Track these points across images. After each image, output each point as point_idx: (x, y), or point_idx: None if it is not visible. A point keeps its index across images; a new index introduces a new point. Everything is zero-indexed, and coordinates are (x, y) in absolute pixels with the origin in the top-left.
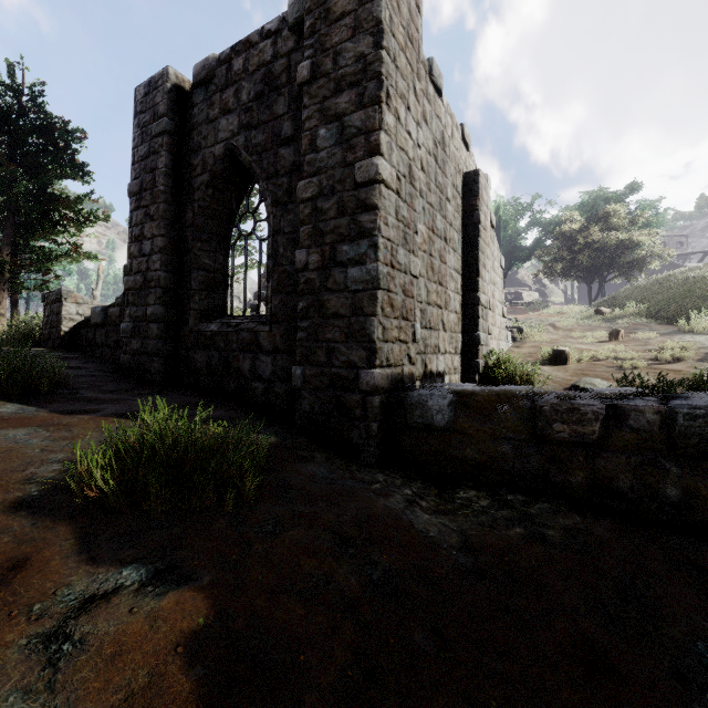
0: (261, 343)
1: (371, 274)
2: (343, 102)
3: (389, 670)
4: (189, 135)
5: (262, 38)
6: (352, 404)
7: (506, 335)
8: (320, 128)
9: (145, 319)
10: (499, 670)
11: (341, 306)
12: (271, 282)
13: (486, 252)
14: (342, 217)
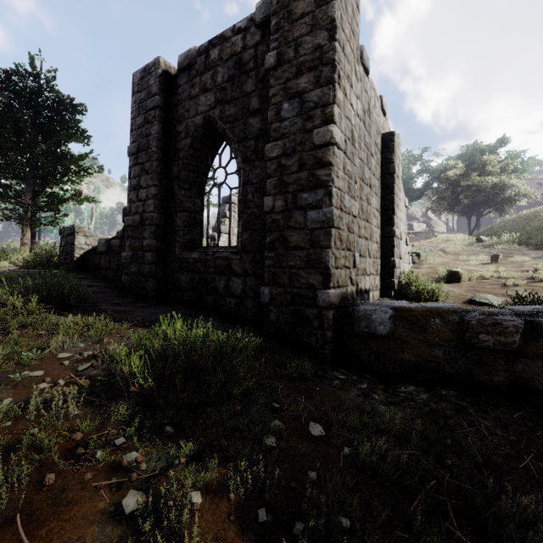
0: (233, 268)
1: (326, 216)
2: (303, 82)
3: (396, 539)
4: (175, 109)
5: (234, 33)
6: (310, 316)
7: (408, 259)
8: (283, 103)
9: (141, 249)
10: (475, 539)
11: (301, 241)
12: (242, 221)
13: (398, 195)
14: (302, 171)
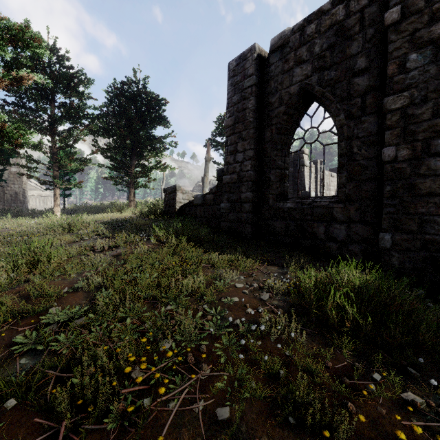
0: (335, 215)
1: None
2: (439, 28)
3: None
4: (267, 84)
5: (334, 5)
6: None
7: None
8: (410, 54)
9: (239, 201)
10: None
11: (437, 187)
12: (345, 173)
13: None
14: (438, 118)
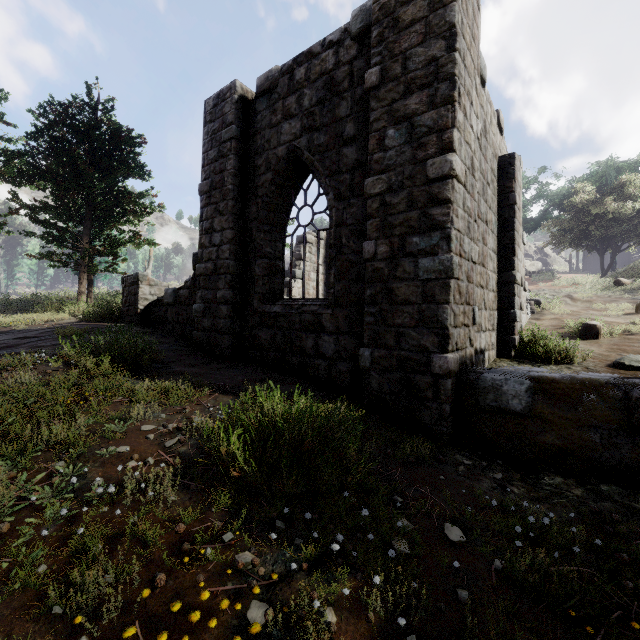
0: (324, 324)
1: (444, 265)
2: (413, 103)
3: None
4: (253, 139)
5: (324, 48)
6: (423, 385)
7: (526, 308)
8: (388, 129)
9: (215, 301)
10: None
11: (411, 294)
12: (334, 269)
13: (519, 232)
14: (412, 210)
